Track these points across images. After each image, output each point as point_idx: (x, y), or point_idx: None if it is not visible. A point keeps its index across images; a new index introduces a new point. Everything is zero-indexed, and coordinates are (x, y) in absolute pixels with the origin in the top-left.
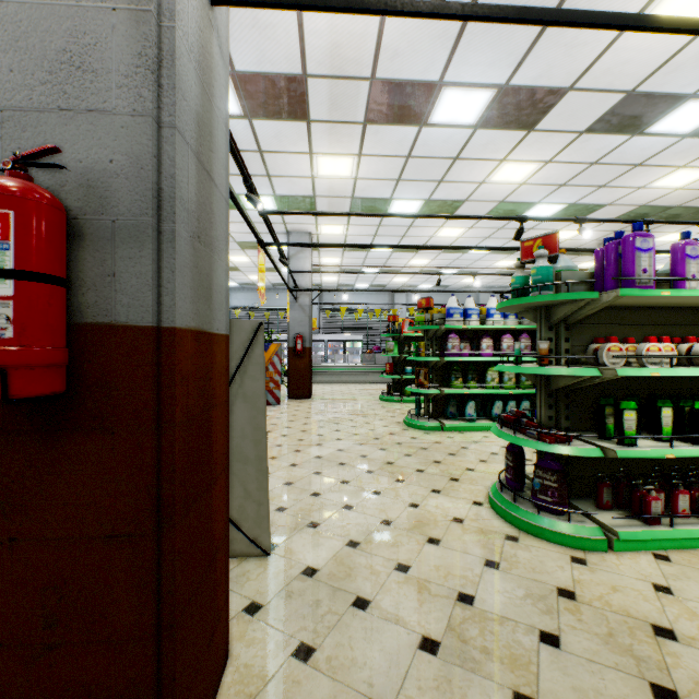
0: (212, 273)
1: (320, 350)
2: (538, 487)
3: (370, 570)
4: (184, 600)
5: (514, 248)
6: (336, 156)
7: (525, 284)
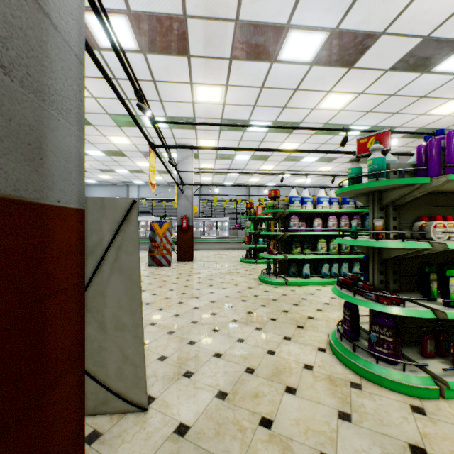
0: (45, 130)
1: (200, 227)
2: (375, 340)
3: (237, 426)
4: None
5: (341, 151)
6: (210, 86)
7: (360, 174)
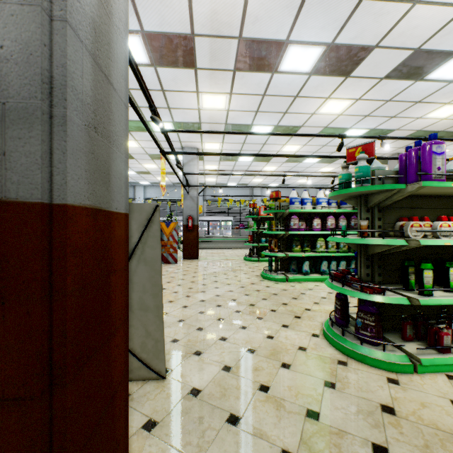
0: (110, 161)
1: (204, 226)
2: (360, 325)
3: (240, 390)
4: (77, 449)
5: (337, 156)
6: (215, 94)
7: (349, 179)
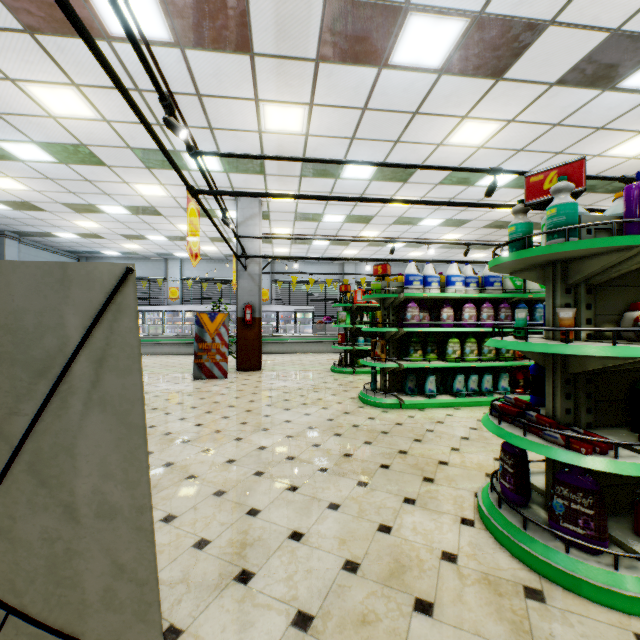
0: None
1: (272, 320)
2: (562, 511)
3: None
4: None
5: (487, 204)
6: (285, 105)
7: (530, 233)
